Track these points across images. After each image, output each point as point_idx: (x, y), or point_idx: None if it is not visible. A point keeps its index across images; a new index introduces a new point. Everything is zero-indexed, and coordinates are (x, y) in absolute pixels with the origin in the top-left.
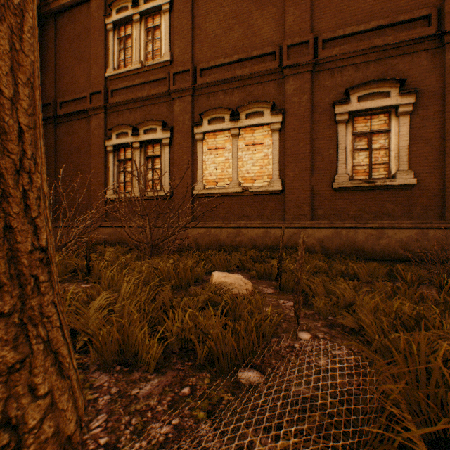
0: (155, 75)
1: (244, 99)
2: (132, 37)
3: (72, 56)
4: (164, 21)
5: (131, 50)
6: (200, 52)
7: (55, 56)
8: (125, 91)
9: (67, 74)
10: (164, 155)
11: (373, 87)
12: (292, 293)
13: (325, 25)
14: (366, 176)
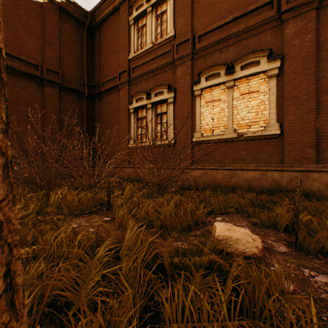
0: (162, 50)
1: (239, 53)
2: (146, 26)
3: (109, 50)
4: (169, 6)
5: (146, 35)
6: (198, 22)
7: (99, 53)
8: (141, 67)
9: (106, 63)
10: (169, 111)
11: None
12: (315, 257)
13: None
14: None
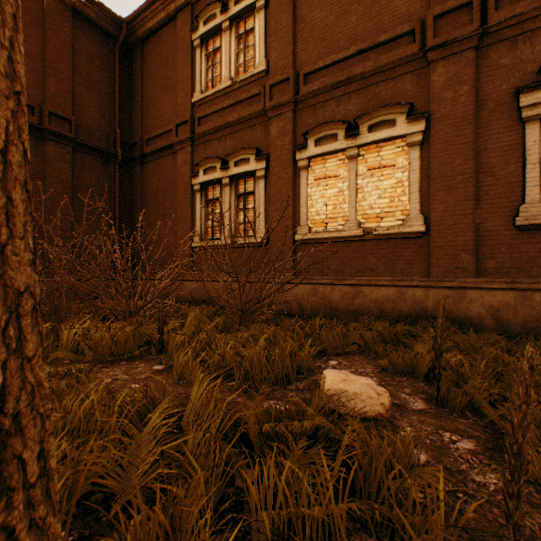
0: (248, 92)
1: (365, 105)
2: (221, 50)
3: (158, 85)
4: (258, 22)
5: (220, 66)
6: (304, 52)
7: (141, 88)
8: (213, 117)
9: (153, 106)
10: (259, 190)
11: None
12: (461, 415)
13: None
14: None
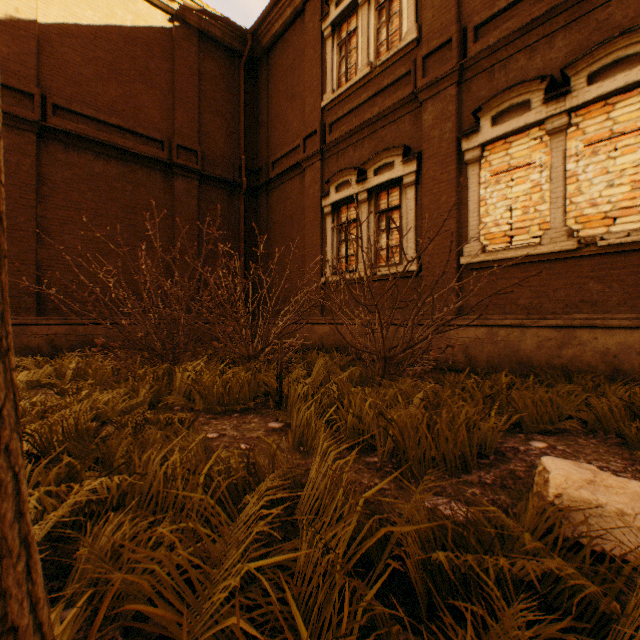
0: (391, 75)
1: (581, 45)
2: (357, 32)
3: (284, 97)
4: None
5: (356, 52)
6: None
7: (267, 106)
8: (347, 119)
9: (279, 123)
10: (406, 203)
11: None
12: None
13: None
14: None
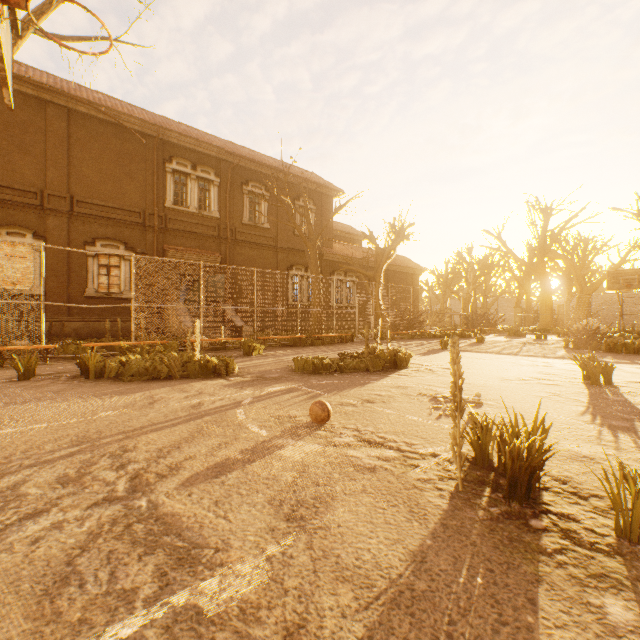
0: None
1: (5, 218)
2: None
3: None
4: None
5: None
6: None
7: None
8: None
9: None
10: None
11: (111, 241)
12: None
13: (80, 191)
14: (108, 290)
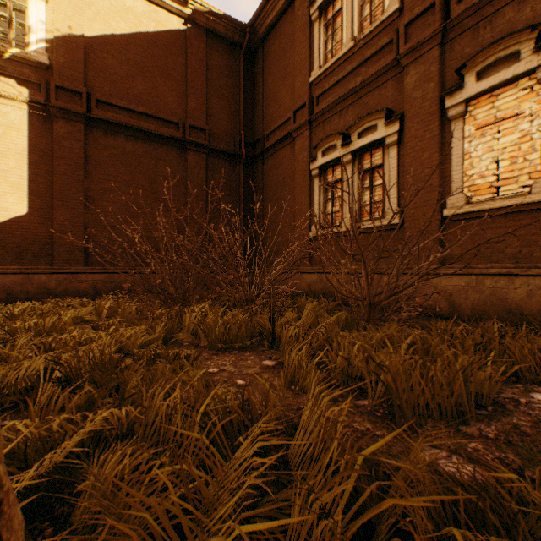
0: (374, 45)
1: None
2: (341, 12)
3: (277, 78)
4: None
5: (340, 30)
6: None
7: (262, 87)
8: (332, 91)
9: (272, 101)
10: (389, 161)
11: None
12: None
13: None
14: None
